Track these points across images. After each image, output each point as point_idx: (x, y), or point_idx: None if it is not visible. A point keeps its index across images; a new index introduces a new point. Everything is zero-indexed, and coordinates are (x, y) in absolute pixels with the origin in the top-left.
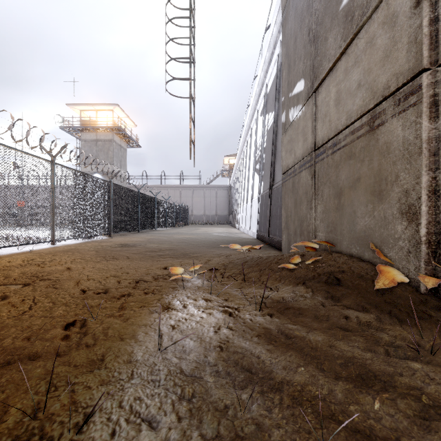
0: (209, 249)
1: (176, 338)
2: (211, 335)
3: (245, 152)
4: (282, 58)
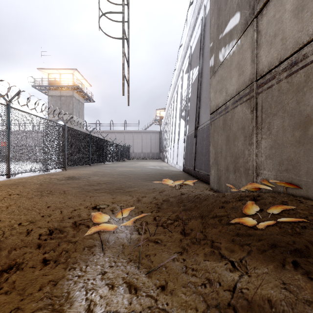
0: (144, 182)
1: None
2: None
3: (172, 105)
4: (211, 7)
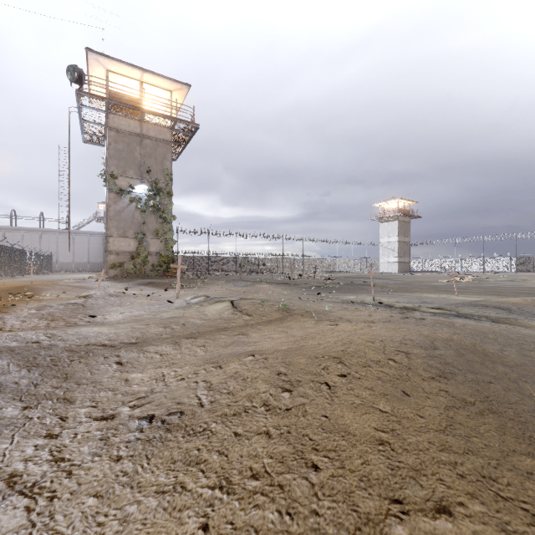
0: None
1: None
2: None
3: None
4: None
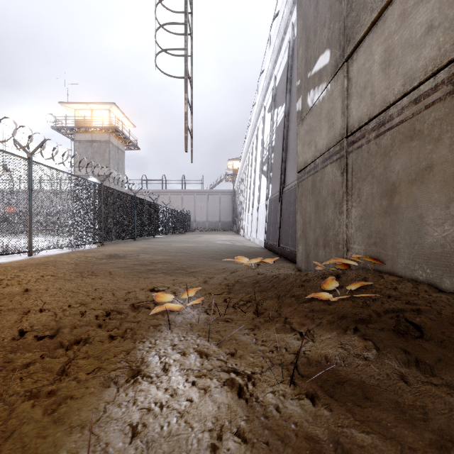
0: (211, 262)
1: None
2: None
3: (251, 154)
4: (298, 34)
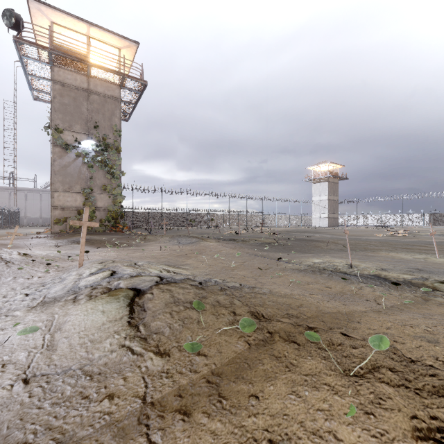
0: None
1: None
2: None
3: None
4: None
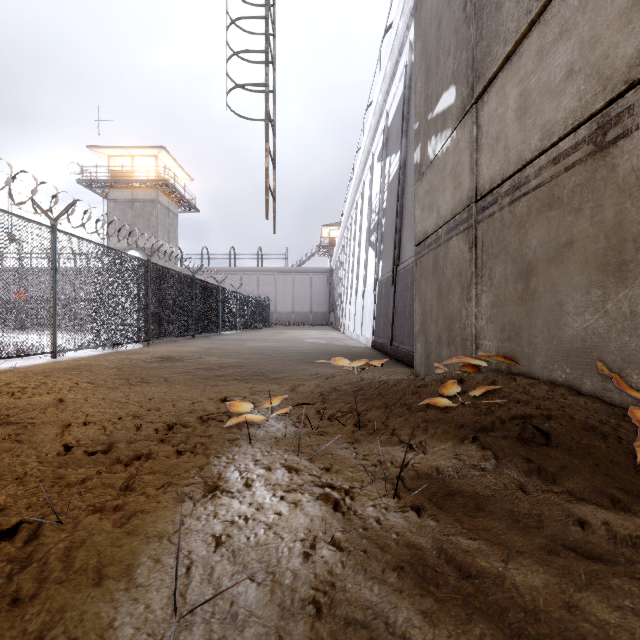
0: (299, 366)
1: (219, 575)
2: (295, 565)
3: (354, 218)
4: (416, 61)
